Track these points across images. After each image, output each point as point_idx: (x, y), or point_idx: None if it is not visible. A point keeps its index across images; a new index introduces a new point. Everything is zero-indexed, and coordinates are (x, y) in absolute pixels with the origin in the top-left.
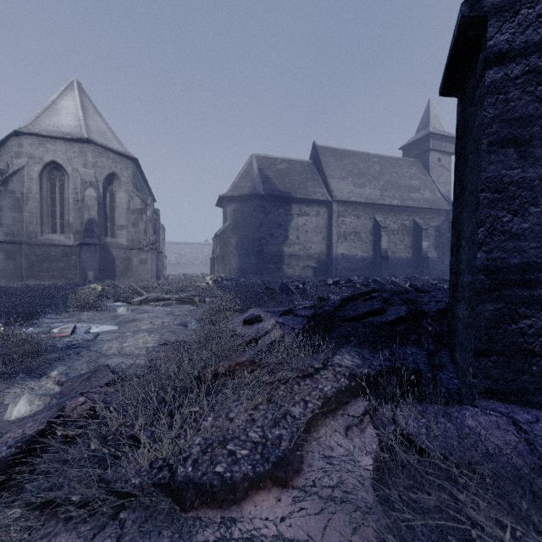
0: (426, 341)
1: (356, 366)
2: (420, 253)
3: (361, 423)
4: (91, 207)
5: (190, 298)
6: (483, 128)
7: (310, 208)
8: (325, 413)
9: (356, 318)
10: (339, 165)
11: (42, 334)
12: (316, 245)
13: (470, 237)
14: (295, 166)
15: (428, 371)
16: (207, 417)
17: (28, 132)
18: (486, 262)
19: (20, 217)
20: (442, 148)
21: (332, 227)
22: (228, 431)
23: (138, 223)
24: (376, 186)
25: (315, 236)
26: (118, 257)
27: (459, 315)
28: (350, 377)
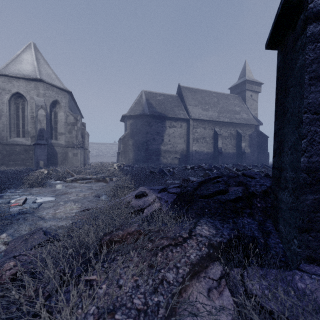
0: (256, 214)
1: (212, 235)
2: (240, 150)
3: (219, 286)
4: (42, 121)
5: (103, 178)
6: (305, 67)
7: (176, 123)
8: (192, 276)
9: (208, 196)
10: (193, 98)
11: (3, 203)
12: (180, 145)
13: (293, 145)
14: (168, 98)
15: (260, 237)
16: (101, 285)
17: (1, 74)
18: (307, 164)
19: None
20: (253, 89)
21: (189, 134)
22: (117, 298)
23: (72, 131)
24: (215, 110)
25: (179, 140)
26: (59, 152)
27: (282, 199)
28: (209, 246)
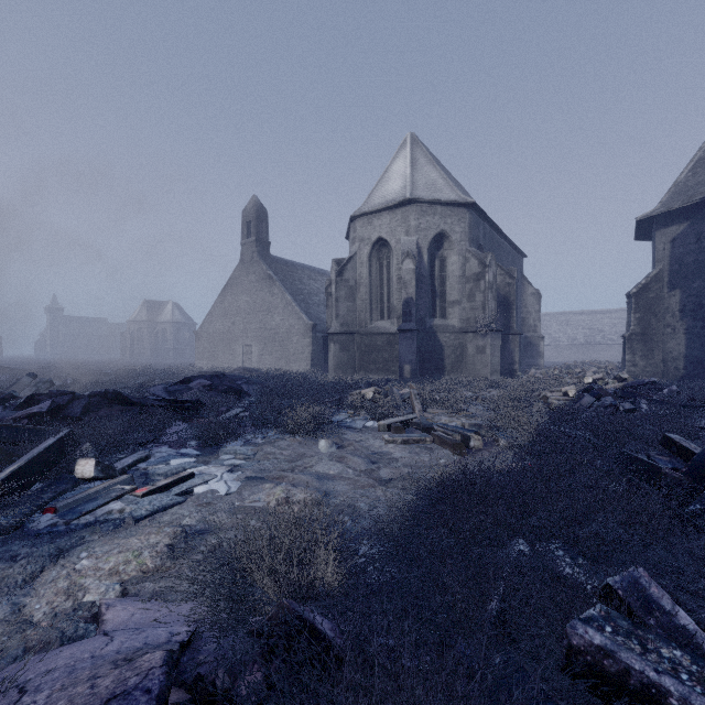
0: None
1: None
2: None
3: None
4: (408, 283)
5: (463, 433)
6: None
7: None
8: None
9: None
10: None
11: (164, 476)
12: None
13: None
14: None
15: None
16: None
17: (359, 214)
18: None
19: (354, 306)
20: None
21: None
22: None
23: (474, 294)
24: None
25: None
26: (447, 345)
27: None
28: None
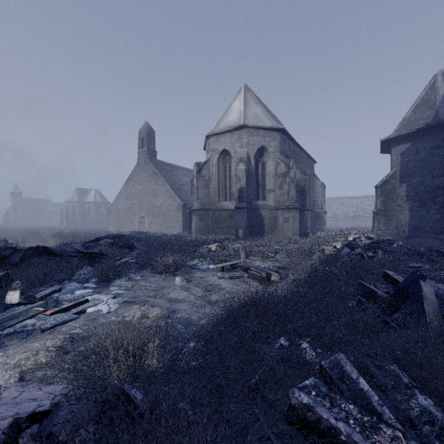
0: None
1: None
2: None
3: None
4: (241, 178)
5: (267, 272)
6: None
7: None
8: None
9: None
10: None
11: (69, 301)
12: None
13: None
14: None
15: None
16: None
17: (211, 134)
18: None
19: (208, 192)
20: None
21: None
22: None
23: (282, 185)
24: None
25: None
26: (266, 217)
27: None
28: None
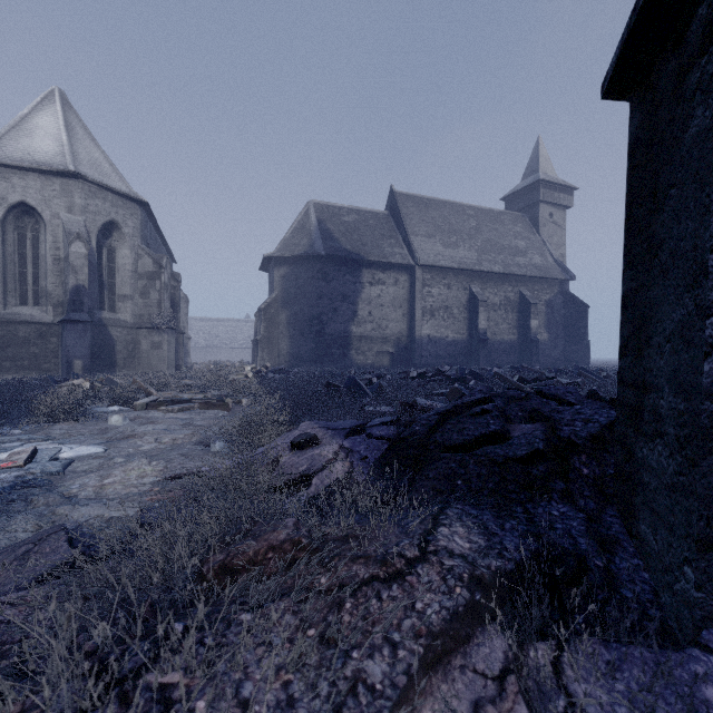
0: (580, 493)
1: (477, 552)
2: (528, 335)
3: (501, 695)
4: (79, 268)
5: (219, 399)
6: None
7: (386, 275)
8: (430, 665)
9: (462, 446)
10: (424, 218)
11: None
12: (394, 323)
13: (678, 331)
14: (367, 218)
15: (594, 553)
16: (195, 701)
17: None
18: None
19: None
20: (555, 200)
21: (415, 300)
22: None
23: (149, 291)
24: (472, 247)
25: (393, 312)
26: (119, 340)
27: (648, 460)
28: (471, 583)
